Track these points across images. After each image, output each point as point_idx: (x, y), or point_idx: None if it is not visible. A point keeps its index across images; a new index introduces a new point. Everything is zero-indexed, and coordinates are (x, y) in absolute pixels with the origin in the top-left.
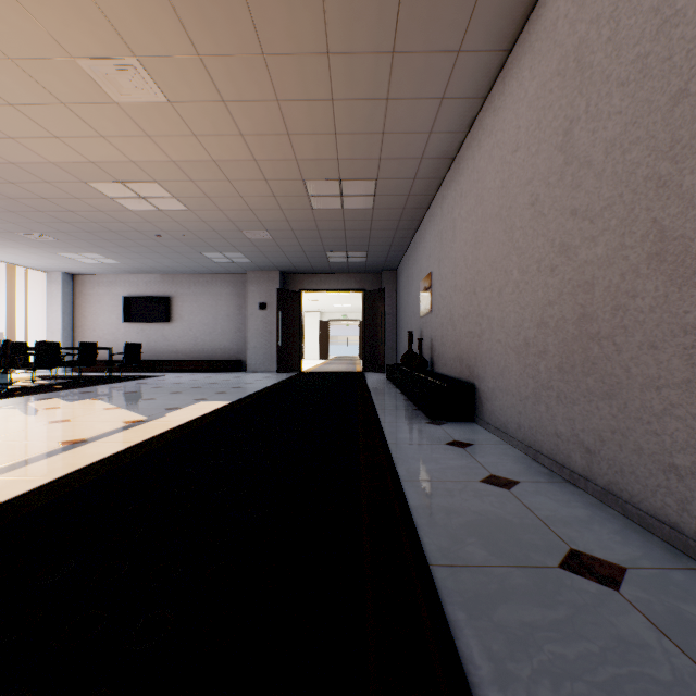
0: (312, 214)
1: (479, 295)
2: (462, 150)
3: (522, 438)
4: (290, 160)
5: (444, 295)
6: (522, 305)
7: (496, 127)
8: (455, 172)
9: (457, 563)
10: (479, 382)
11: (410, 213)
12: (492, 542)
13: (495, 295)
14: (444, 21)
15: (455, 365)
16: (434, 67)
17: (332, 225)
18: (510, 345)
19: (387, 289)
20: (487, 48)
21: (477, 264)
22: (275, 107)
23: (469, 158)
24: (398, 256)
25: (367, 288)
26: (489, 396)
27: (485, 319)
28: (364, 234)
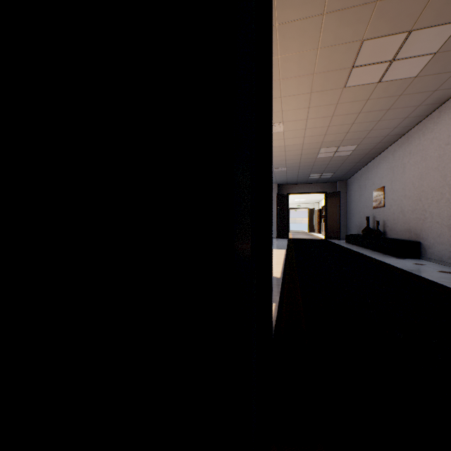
0: (314, 159)
1: (423, 201)
2: (410, 132)
3: (450, 262)
4: (319, 142)
5: (395, 199)
6: (450, 208)
7: (435, 130)
8: (404, 141)
9: (440, 281)
10: (423, 240)
11: (369, 155)
12: (449, 280)
13: (434, 202)
14: (415, 100)
15: (404, 234)
16: (405, 110)
17: (322, 163)
18: (444, 224)
19: (341, 192)
20: (433, 103)
21: (422, 188)
22: (326, 128)
23: (415, 137)
24: (352, 173)
25: (327, 191)
26: (430, 246)
27: (427, 212)
28: (337, 165)
